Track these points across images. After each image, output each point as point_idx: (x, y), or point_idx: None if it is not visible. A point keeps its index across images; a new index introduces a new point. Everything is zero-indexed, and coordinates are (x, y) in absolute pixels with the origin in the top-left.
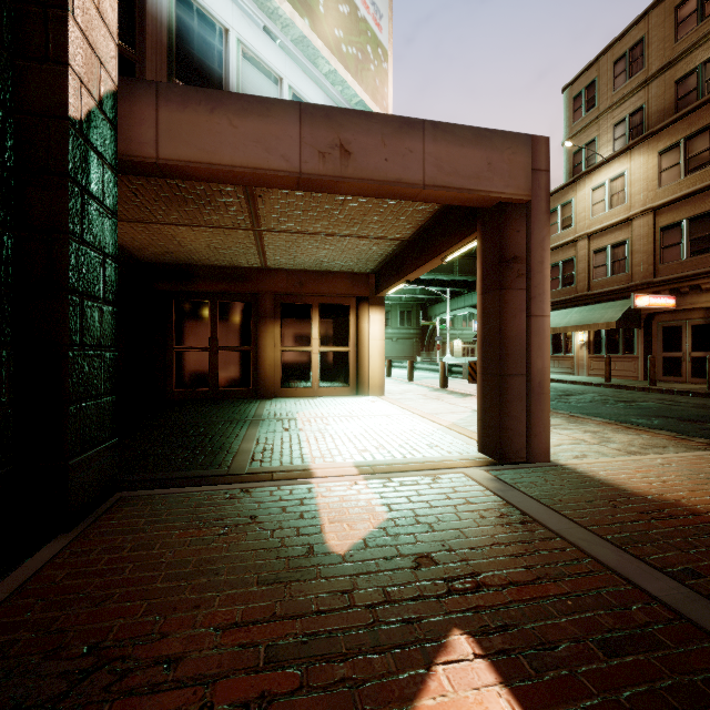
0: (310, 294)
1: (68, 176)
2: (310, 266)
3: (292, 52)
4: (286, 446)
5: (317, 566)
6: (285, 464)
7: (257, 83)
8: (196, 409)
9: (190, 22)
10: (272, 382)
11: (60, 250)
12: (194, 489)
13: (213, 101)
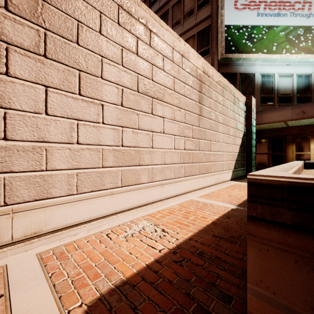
0: (309, 133)
1: (252, 132)
2: (308, 124)
3: (297, 64)
4: None
5: None
6: None
7: (284, 81)
8: None
9: (264, 79)
10: None
11: (251, 141)
12: None
13: (272, 111)
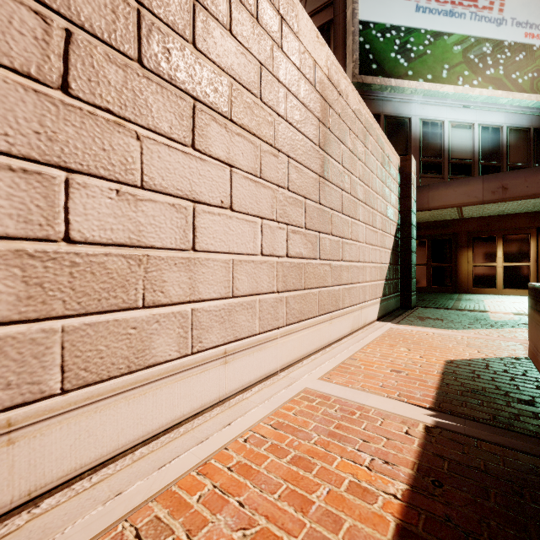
0: (494, 230)
1: (411, 224)
2: (494, 214)
3: (480, 107)
4: (476, 306)
5: (486, 320)
6: (476, 309)
7: (459, 135)
8: (423, 294)
9: (427, 130)
10: (466, 284)
11: (409, 242)
12: (441, 309)
13: (447, 185)
